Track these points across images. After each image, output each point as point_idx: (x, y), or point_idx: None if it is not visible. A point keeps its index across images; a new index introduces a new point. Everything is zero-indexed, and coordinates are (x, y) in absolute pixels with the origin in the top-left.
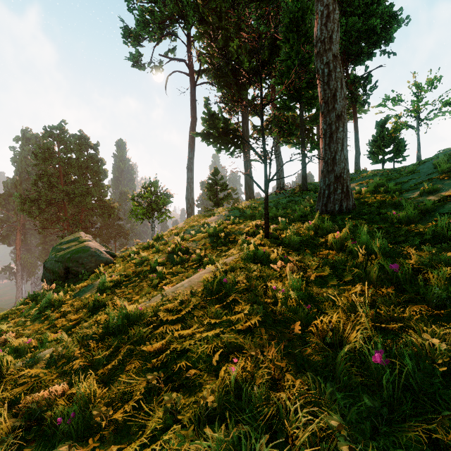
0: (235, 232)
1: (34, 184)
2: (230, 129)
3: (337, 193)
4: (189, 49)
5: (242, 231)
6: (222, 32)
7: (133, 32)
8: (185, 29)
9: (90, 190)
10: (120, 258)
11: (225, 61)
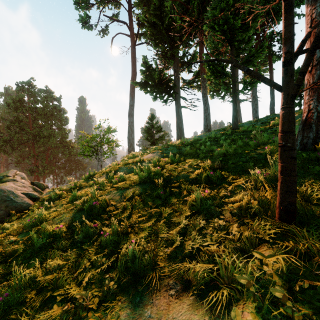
0: (178, 177)
1: (7, 127)
2: (164, 79)
3: None
4: (130, 14)
5: (187, 175)
6: None
7: None
8: None
9: (54, 133)
10: (40, 202)
11: (160, 20)
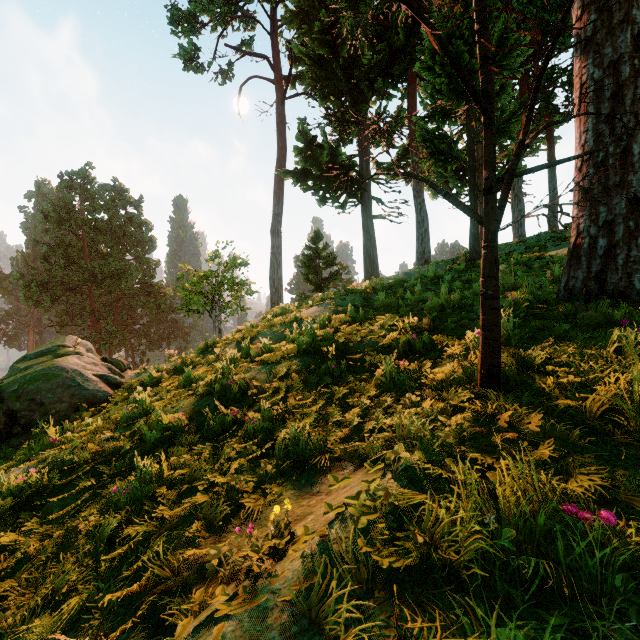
0: (361, 344)
1: (43, 258)
2: (341, 164)
3: (637, 243)
4: (274, 40)
5: (376, 341)
6: (327, 2)
7: (185, 13)
8: (267, 1)
9: (129, 268)
10: (125, 390)
11: (333, 52)
